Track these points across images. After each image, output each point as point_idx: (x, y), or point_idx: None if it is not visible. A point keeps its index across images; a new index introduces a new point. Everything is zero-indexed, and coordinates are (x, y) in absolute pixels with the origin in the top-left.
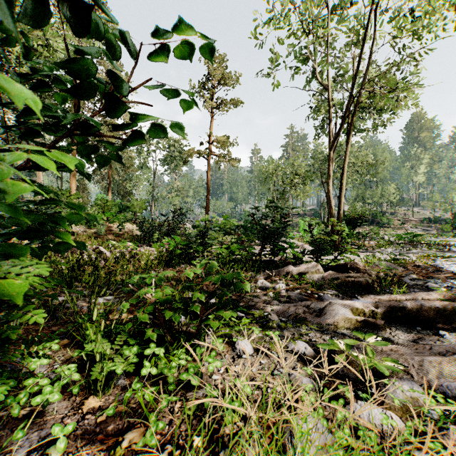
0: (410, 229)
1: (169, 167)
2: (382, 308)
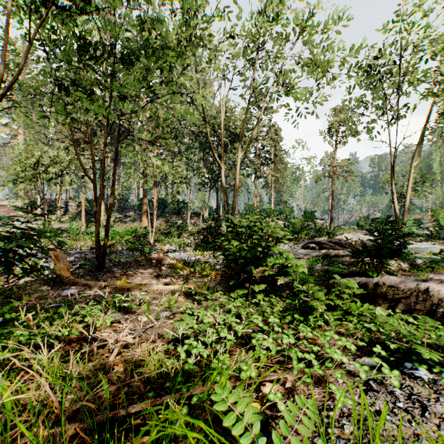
0: None
1: None
2: None
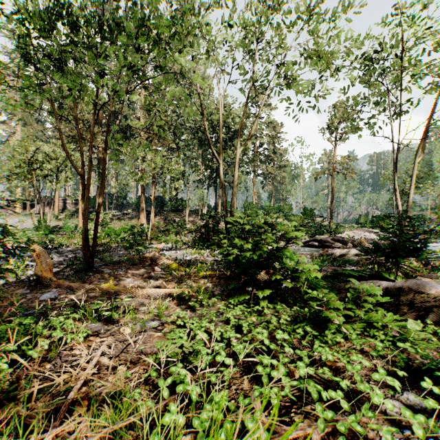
0: None
1: None
2: None
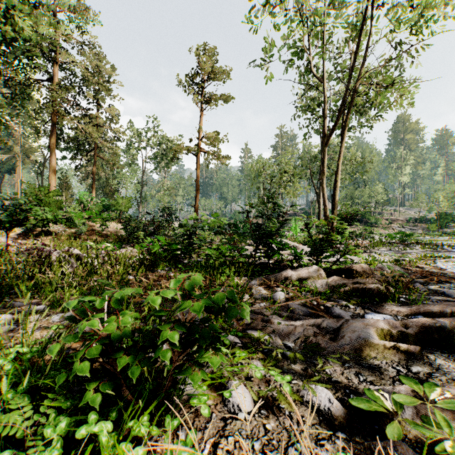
0: (397, 228)
1: (158, 165)
2: (413, 328)
